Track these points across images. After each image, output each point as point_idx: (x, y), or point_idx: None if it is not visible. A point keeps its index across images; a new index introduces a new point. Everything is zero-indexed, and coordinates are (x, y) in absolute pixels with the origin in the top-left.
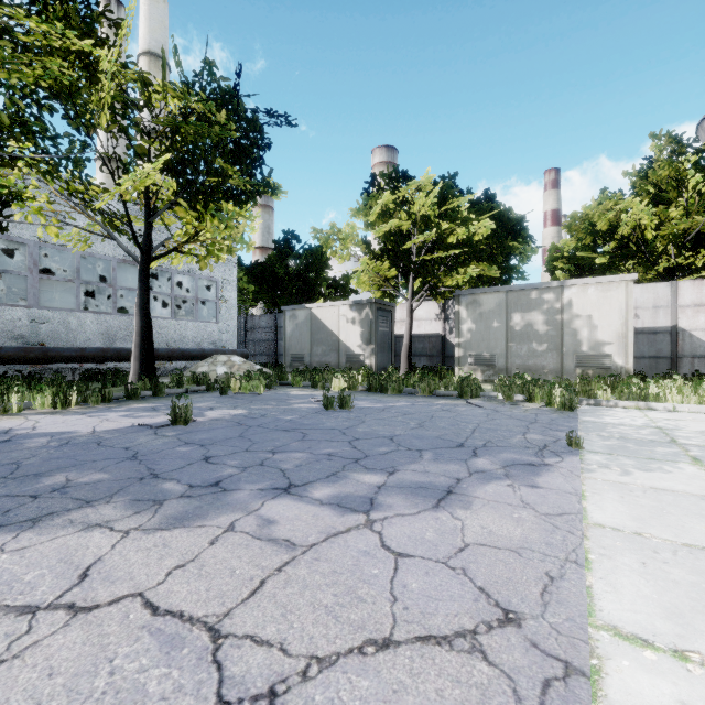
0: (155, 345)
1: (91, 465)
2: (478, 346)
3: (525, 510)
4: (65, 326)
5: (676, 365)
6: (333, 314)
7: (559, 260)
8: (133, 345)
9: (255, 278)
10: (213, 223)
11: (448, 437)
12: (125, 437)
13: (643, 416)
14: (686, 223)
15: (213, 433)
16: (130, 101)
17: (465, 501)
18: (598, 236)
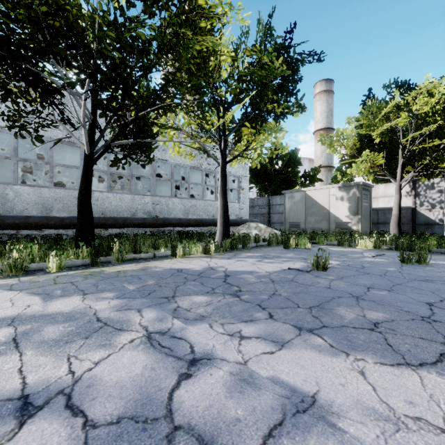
0: (207, 217)
1: (342, 302)
2: None
3: None
4: (167, 206)
5: None
6: (324, 194)
7: None
8: (219, 216)
9: (254, 174)
10: (264, 135)
11: None
12: (303, 278)
13: None
14: None
15: (365, 279)
16: (218, 65)
17: None
18: None
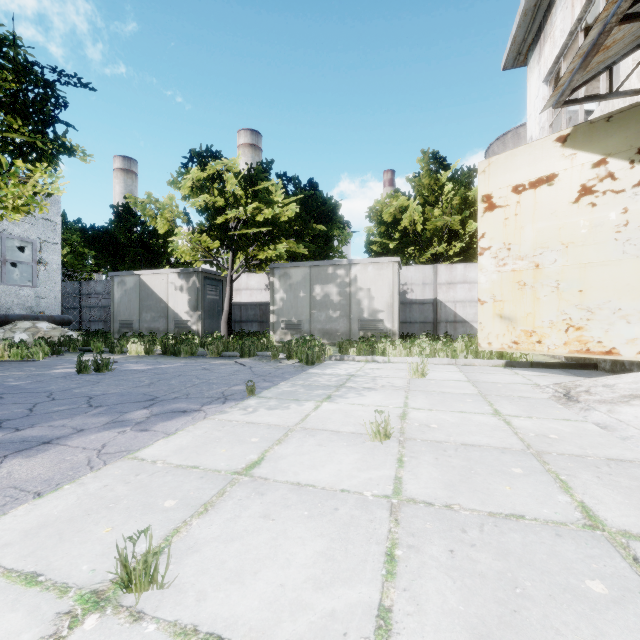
0: None
1: None
2: (288, 313)
3: (89, 452)
4: None
5: (436, 328)
6: (162, 281)
7: (374, 244)
8: None
9: (90, 242)
10: None
11: (154, 393)
12: None
13: (359, 367)
14: (441, 221)
15: None
16: None
17: (42, 450)
18: (385, 226)
